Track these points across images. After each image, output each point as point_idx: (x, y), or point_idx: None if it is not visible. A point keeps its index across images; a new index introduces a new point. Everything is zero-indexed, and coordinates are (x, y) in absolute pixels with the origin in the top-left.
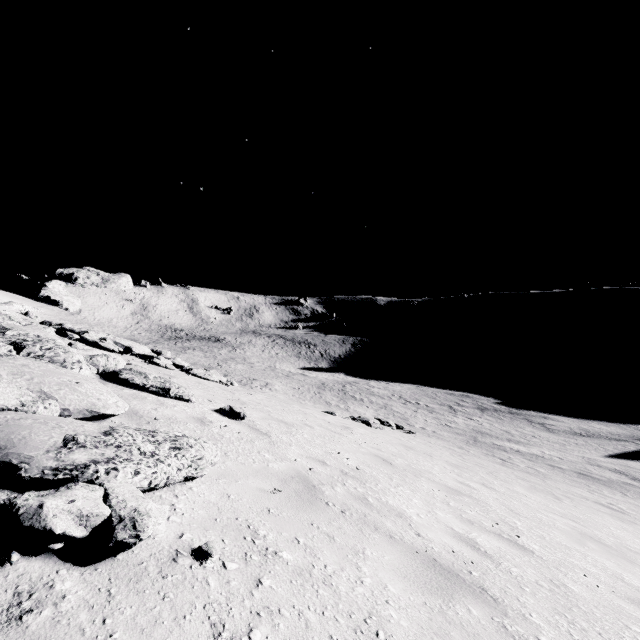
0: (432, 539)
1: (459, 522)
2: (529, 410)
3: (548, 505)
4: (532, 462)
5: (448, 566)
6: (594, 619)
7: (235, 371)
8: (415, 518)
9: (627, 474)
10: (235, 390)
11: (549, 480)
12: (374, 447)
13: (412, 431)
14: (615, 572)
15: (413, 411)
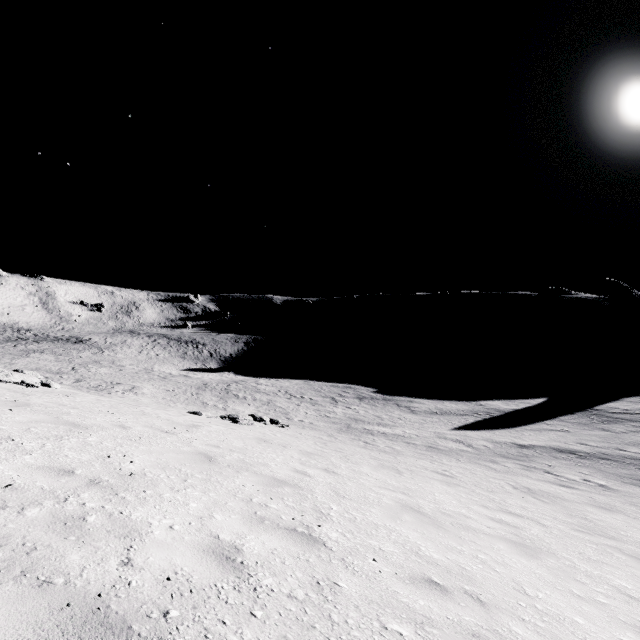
0: (150, 565)
1: (241, 524)
2: (400, 396)
3: (386, 481)
4: (392, 442)
5: (124, 614)
6: (340, 633)
7: (94, 375)
8: (157, 533)
9: (464, 442)
10: (42, 392)
11: (401, 456)
12: (211, 444)
13: (286, 424)
14: (414, 544)
15: (296, 405)
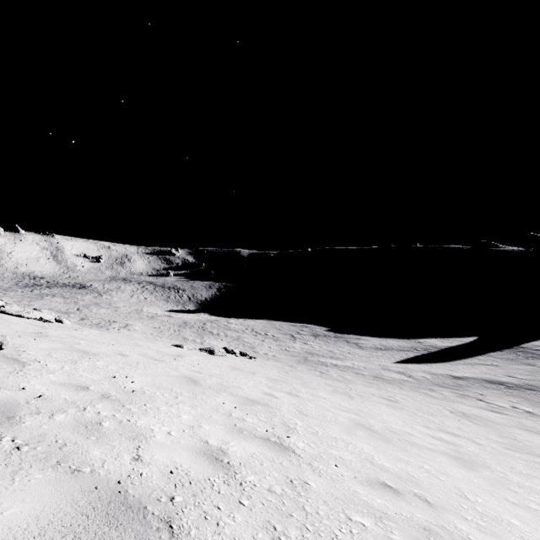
0: (155, 461)
1: (224, 433)
2: (349, 334)
3: (340, 404)
4: (343, 372)
5: (139, 497)
6: (313, 521)
7: (95, 315)
8: (159, 437)
9: (406, 374)
10: (57, 326)
11: (351, 384)
12: (194, 370)
13: (254, 356)
14: (369, 455)
15: (261, 341)
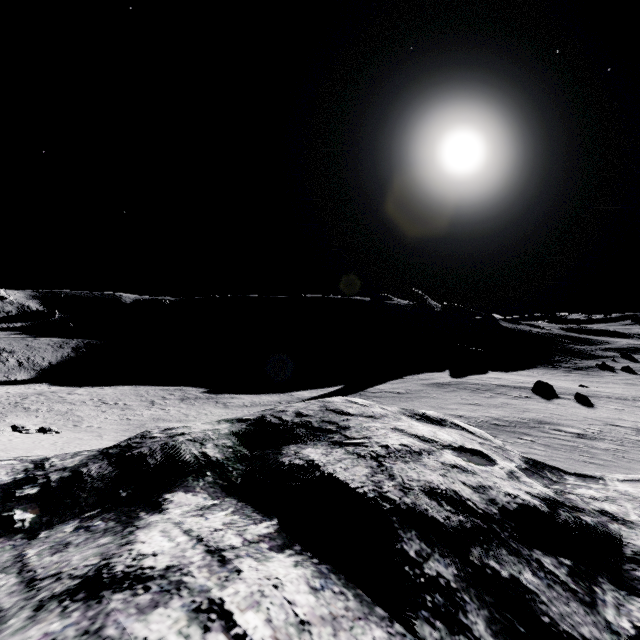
0: None
1: None
2: (226, 394)
3: None
4: None
5: None
6: None
7: None
8: None
9: None
10: None
11: None
12: None
13: (57, 431)
14: None
15: (101, 412)
